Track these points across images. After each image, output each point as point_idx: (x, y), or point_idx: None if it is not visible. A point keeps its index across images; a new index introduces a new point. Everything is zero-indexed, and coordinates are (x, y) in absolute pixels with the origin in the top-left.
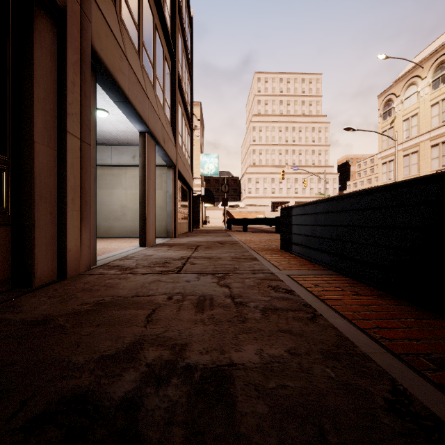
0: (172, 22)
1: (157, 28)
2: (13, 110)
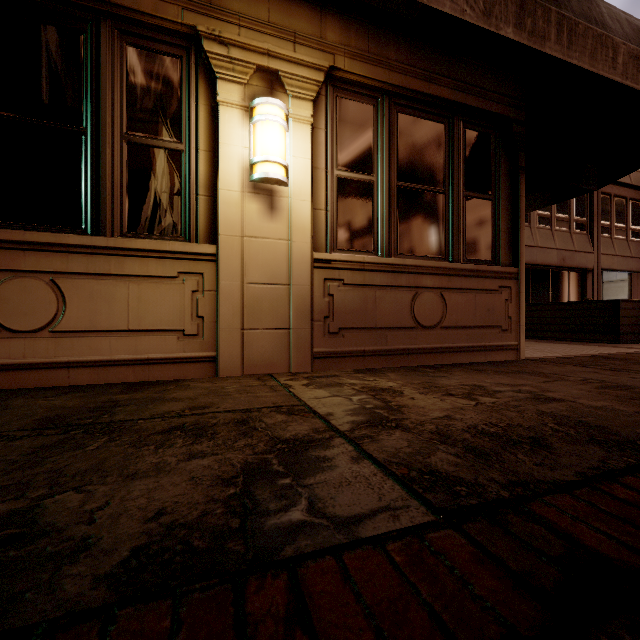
0: None
1: None
2: (582, 295)
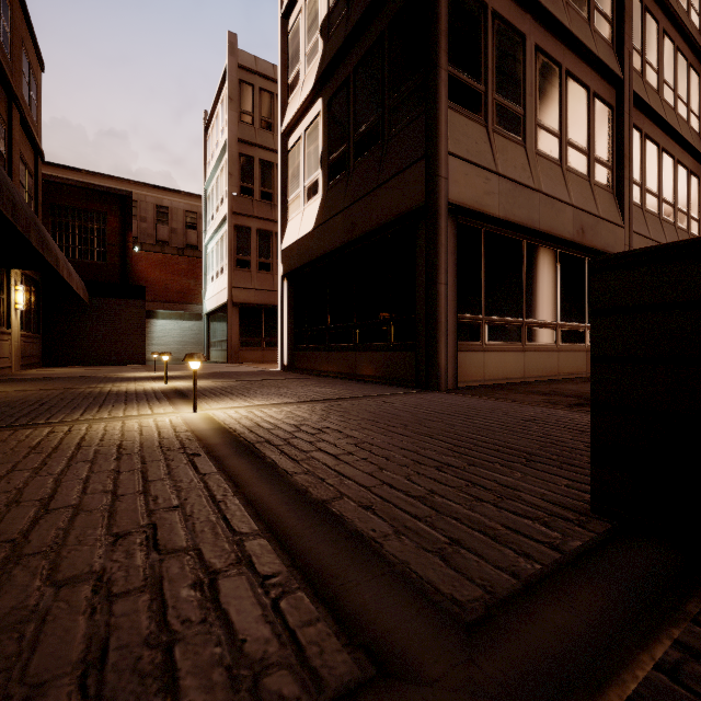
0: (700, 117)
1: (678, 161)
2: None
